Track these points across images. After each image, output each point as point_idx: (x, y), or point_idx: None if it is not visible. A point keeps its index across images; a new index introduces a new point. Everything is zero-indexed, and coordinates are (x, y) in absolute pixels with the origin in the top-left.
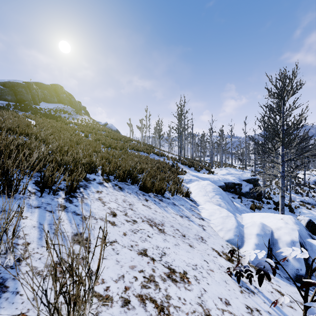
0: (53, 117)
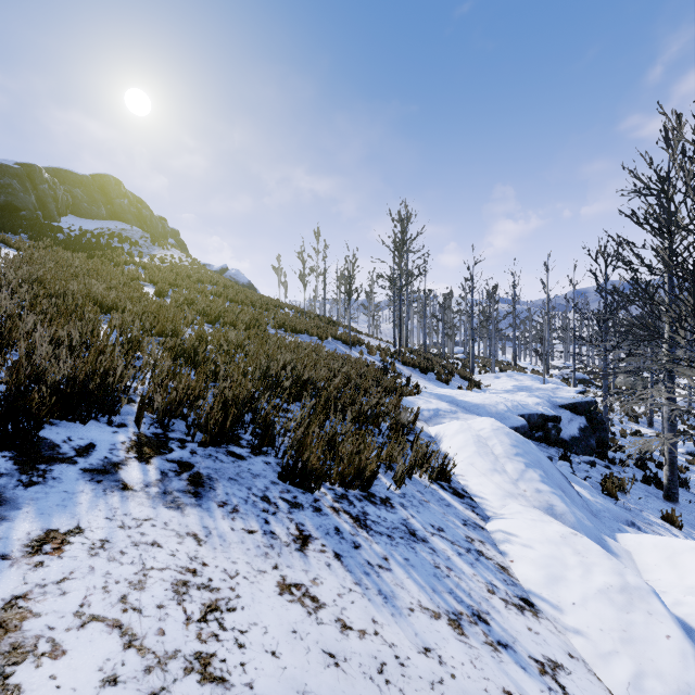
0: (83, 248)
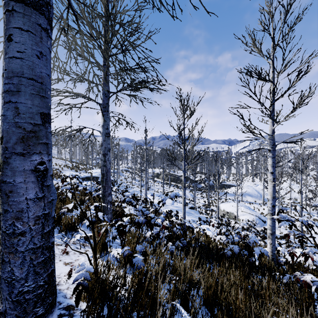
0: None
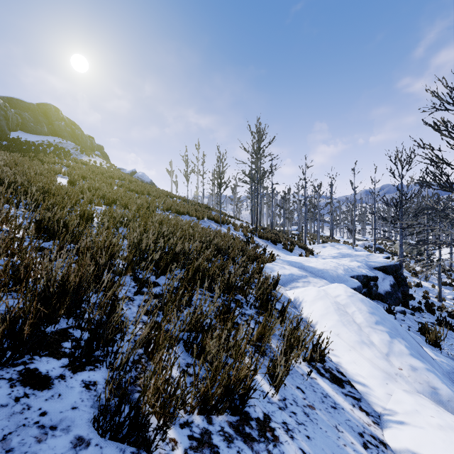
0: (19, 151)
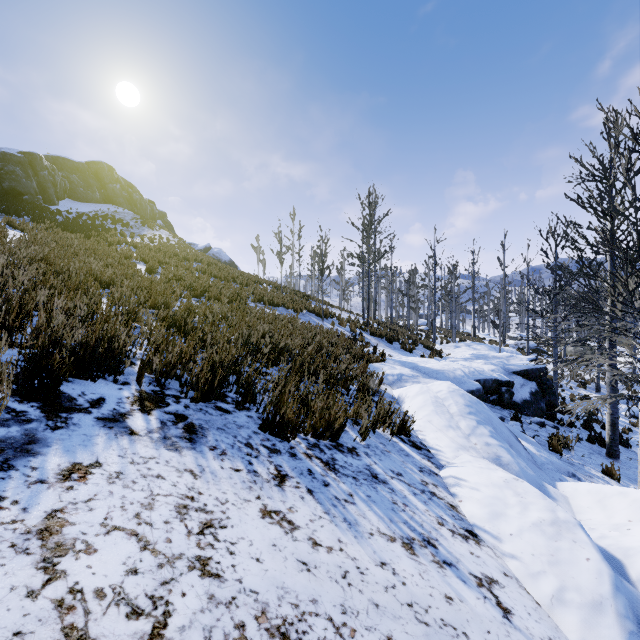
0: (80, 229)
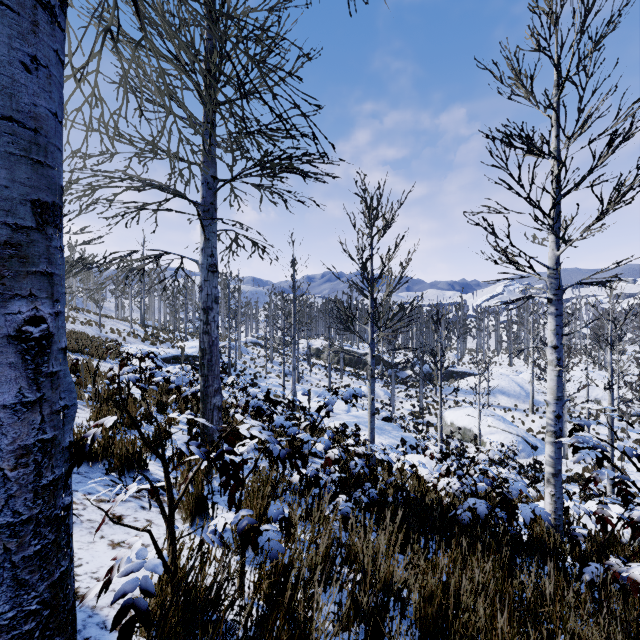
0: None
